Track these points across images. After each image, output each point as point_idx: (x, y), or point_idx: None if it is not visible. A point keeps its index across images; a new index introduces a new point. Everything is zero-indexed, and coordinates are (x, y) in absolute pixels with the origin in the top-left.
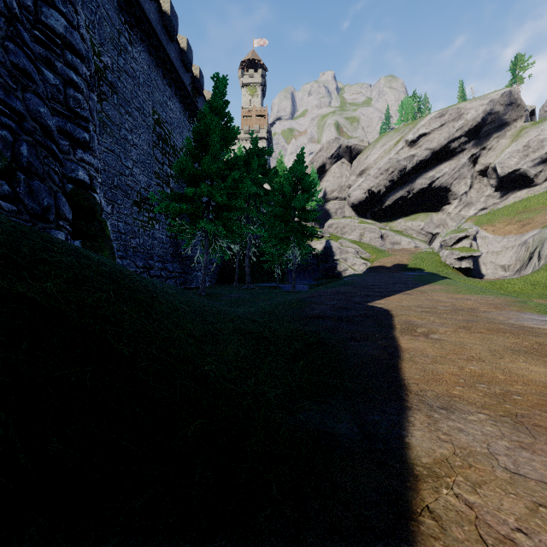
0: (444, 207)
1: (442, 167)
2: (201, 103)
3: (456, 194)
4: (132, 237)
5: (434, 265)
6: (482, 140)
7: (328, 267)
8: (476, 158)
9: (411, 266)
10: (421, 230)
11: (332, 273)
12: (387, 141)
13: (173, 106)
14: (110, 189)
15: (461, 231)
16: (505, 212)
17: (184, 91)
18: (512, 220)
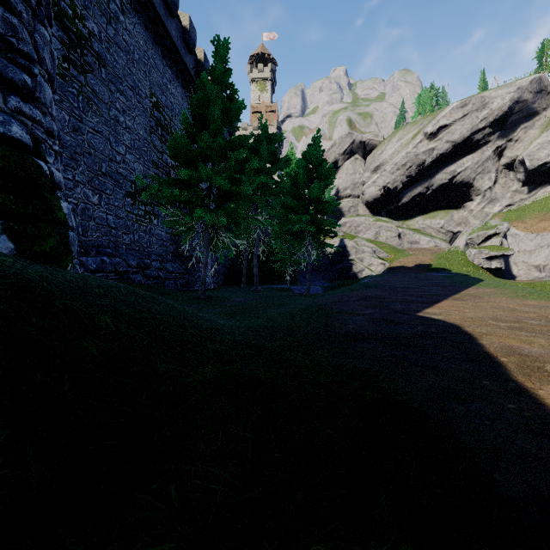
0: (466, 203)
1: (464, 161)
2: None
3: (479, 190)
4: (125, 232)
5: (461, 265)
6: (508, 131)
7: (343, 267)
8: (501, 151)
9: (435, 266)
10: (441, 228)
11: (346, 274)
12: (404, 134)
13: (174, 90)
14: (97, 176)
15: (489, 228)
16: (536, 207)
17: (186, 75)
18: (545, 215)
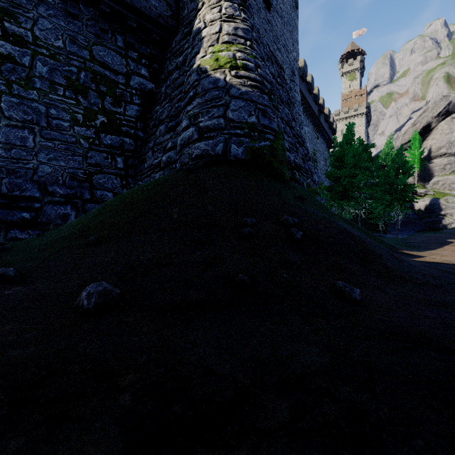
0: None
1: None
2: (322, 118)
3: None
4: None
5: None
6: None
7: (431, 221)
8: None
9: None
10: None
11: (435, 227)
12: None
13: (309, 129)
14: None
15: None
16: None
17: (314, 117)
18: None
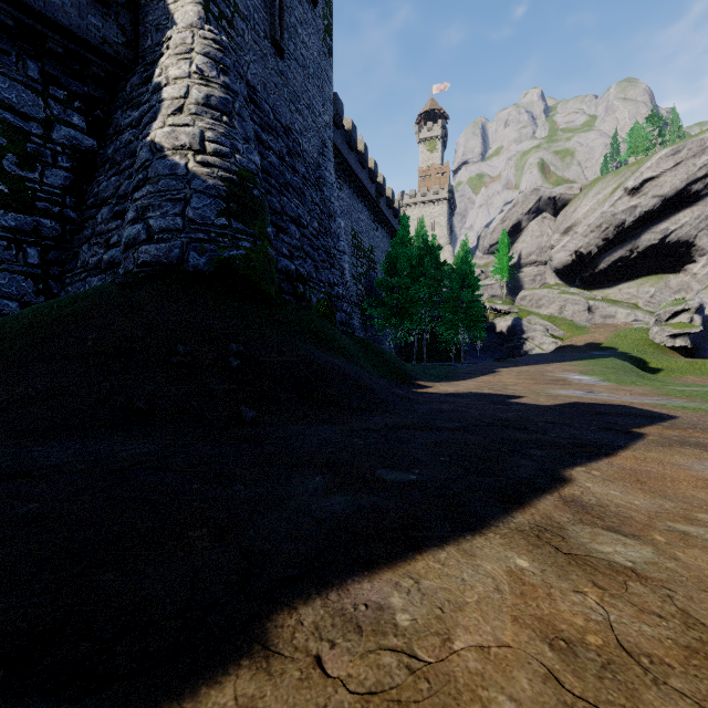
0: (687, 266)
1: (679, 217)
2: (383, 202)
3: (704, 249)
4: None
5: (635, 344)
6: None
7: (512, 346)
8: None
9: (605, 345)
10: (651, 298)
11: (516, 353)
12: (602, 188)
13: (363, 217)
14: None
15: (679, 303)
16: None
17: (371, 201)
18: None
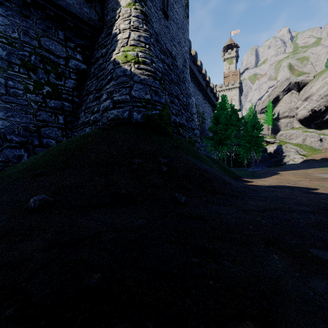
0: None
1: None
2: (208, 90)
3: None
4: None
5: None
6: None
7: (277, 160)
8: None
9: None
10: None
11: (279, 163)
12: (327, 75)
13: (199, 97)
14: None
15: None
16: None
17: (203, 89)
18: None
